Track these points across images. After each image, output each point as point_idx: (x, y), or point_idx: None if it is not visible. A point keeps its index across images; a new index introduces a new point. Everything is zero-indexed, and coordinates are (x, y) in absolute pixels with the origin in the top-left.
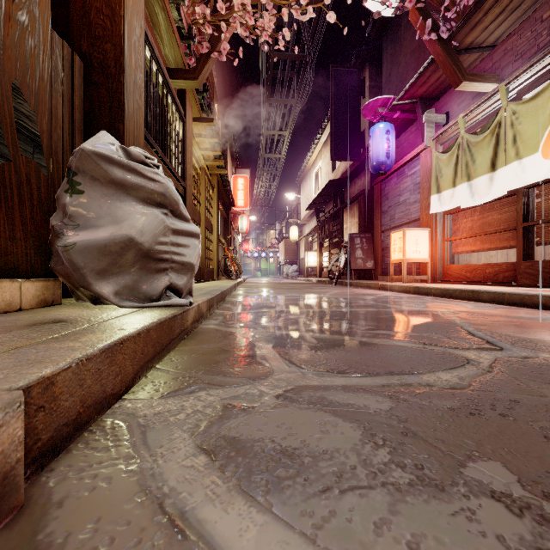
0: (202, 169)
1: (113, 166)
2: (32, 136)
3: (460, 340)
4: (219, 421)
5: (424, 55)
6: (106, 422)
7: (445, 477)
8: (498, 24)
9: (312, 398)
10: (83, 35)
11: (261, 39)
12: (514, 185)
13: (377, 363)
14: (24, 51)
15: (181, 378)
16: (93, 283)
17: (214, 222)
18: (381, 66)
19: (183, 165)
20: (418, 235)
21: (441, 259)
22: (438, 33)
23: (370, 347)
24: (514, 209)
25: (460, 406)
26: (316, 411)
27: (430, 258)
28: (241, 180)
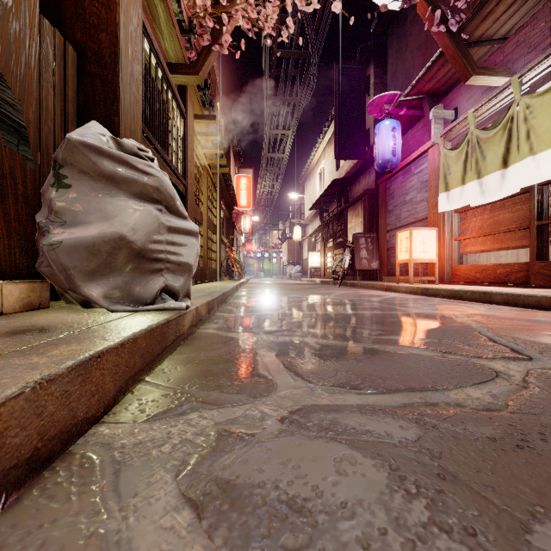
0: (204, 168)
1: (103, 157)
2: (16, 126)
3: (481, 348)
4: (211, 455)
5: (431, 50)
6: (74, 456)
7: (509, 550)
8: (509, 15)
9: (323, 422)
10: (77, 24)
11: (264, 32)
12: (527, 182)
13: (394, 376)
14: (7, 35)
15: (172, 395)
16: (80, 285)
17: (216, 222)
18: (386, 63)
19: (184, 163)
20: (426, 235)
21: (449, 259)
22: (447, 25)
23: (384, 356)
24: (527, 207)
25: (502, 434)
26: (329, 441)
27: (437, 258)
28: (244, 180)
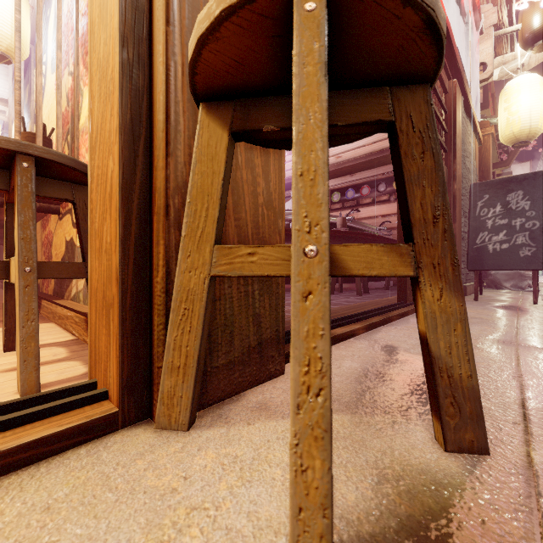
0: None
1: None
2: None
3: None
4: None
5: None
6: None
7: None
8: None
9: None
10: None
11: None
12: None
13: None
14: None
15: None
16: (503, 283)
17: None
18: None
19: None
20: None
21: None
22: None
23: None
24: None
25: None
26: None
27: None
28: None
